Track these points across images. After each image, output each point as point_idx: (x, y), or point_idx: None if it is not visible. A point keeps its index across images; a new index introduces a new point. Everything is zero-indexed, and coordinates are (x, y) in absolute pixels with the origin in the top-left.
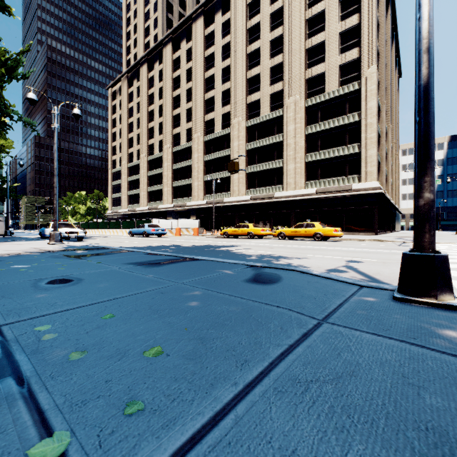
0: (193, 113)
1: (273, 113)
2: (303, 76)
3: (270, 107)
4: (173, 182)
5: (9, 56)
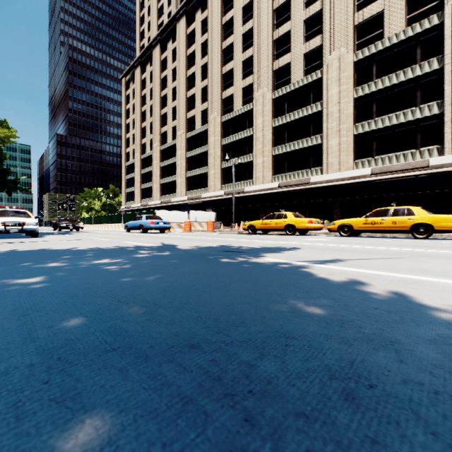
0: (208, 91)
1: (308, 77)
2: (351, 21)
3: (304, 70)
4: (187, 172)
5: None
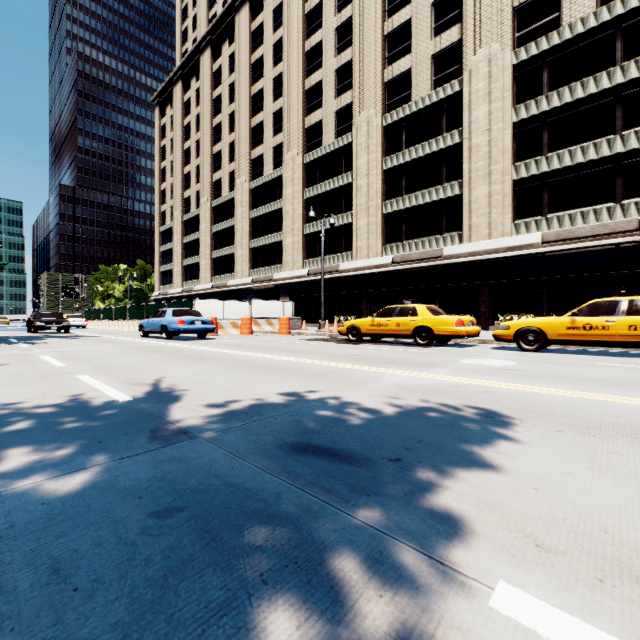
0: (284, 117)
1: (440, 91)
2: (509, 1)
3: (433, 81)
4: (252, 240)
5: None
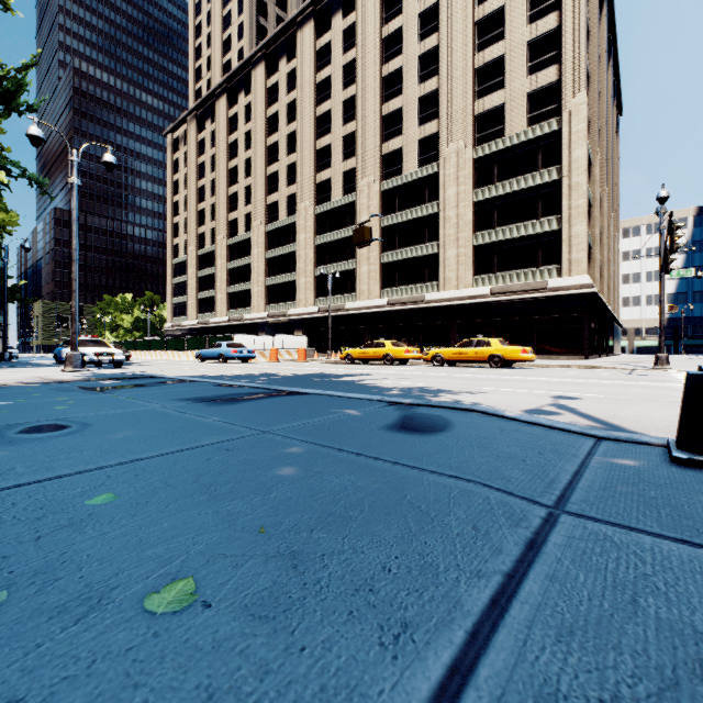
0: (297, 171)
1: (423, 170)
2: (471, 111)
3: (419, 160)
4: (268, 278)
5: (4, 73)
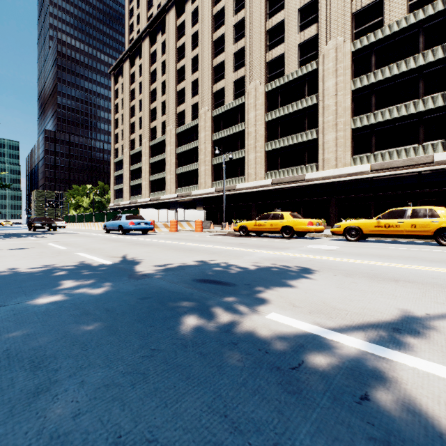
0: (199, 85)
1: (303, 69)
2: (349, 9)
3: (299, 61)
4: (177, 168)
5: None
